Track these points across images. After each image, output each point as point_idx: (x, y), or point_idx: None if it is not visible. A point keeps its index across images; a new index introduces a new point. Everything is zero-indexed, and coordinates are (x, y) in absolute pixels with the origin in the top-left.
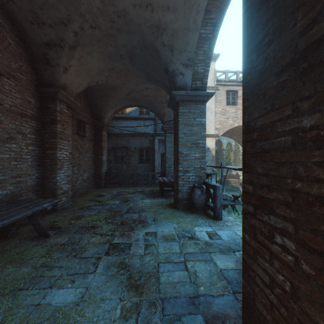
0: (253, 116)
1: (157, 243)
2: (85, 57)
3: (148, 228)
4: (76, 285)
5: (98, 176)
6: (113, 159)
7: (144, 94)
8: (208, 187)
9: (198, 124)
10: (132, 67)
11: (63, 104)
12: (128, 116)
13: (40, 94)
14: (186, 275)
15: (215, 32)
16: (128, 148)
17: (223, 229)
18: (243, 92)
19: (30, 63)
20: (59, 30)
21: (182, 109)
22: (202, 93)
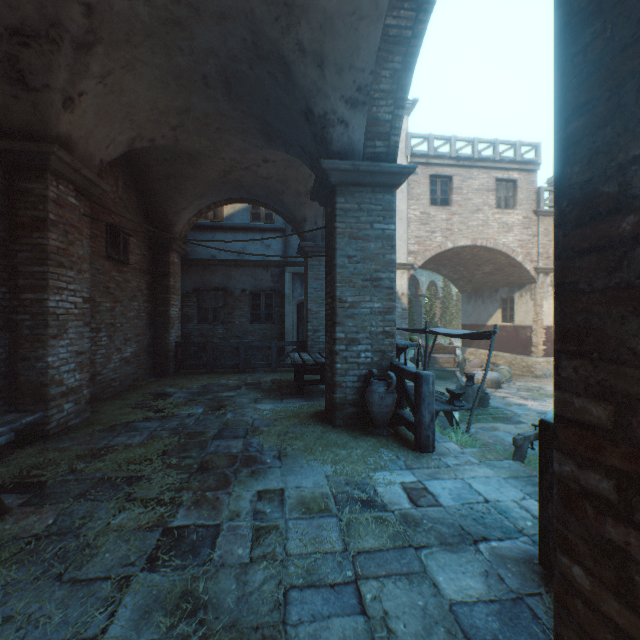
0: (617, 156)
1: (285, 523)
2: (119, 76)
3: (263, 479)
4: None
5: (160, 352)
6: (194, 315)
7: (260, 174)
8: (401, 375)
9: (379, 237)
10: (232, 108)
11: (66, 183)
12: (228, 224)
13: (5, 158)
14: (362, 630)
15: (420, 26)
16: (228, 291)
17: (440, 475)
18: (559, 90)
19: None
20: None
21: (344, 202)
22: (389, 168)
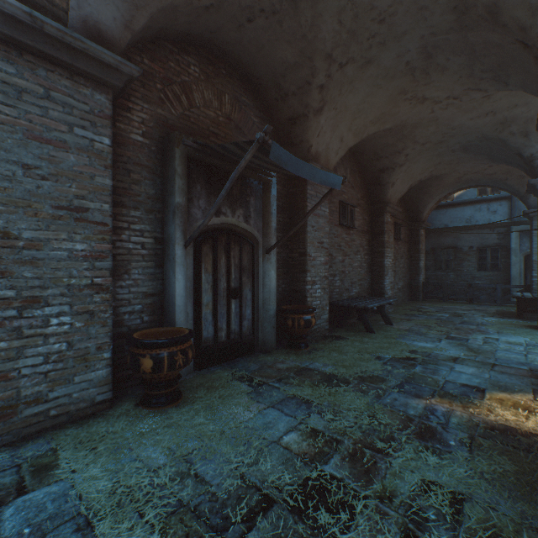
0: None
1: (497, 343)
2: (411, 166)
3: (487, 335)
4: (428, 343)
5: (413, 287)
6: (431, 265)
7: (485, 173)
8: None
9: None
10: (466, 155)
11: (387, 214)
12: (457, 201)
13: (370, 211)
14: (523, 357)
15: None
16: (457, 248)
17: None
18: None
19: (365, 188)
20: (392, 157)
21: None
22: None
